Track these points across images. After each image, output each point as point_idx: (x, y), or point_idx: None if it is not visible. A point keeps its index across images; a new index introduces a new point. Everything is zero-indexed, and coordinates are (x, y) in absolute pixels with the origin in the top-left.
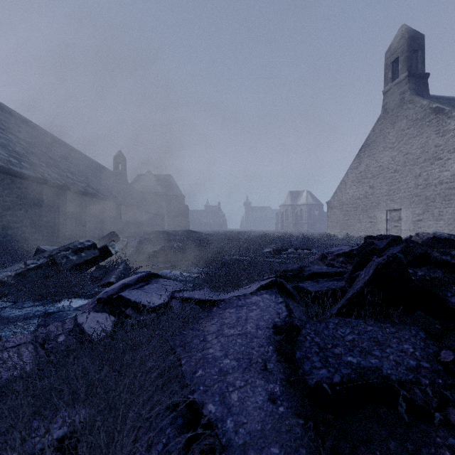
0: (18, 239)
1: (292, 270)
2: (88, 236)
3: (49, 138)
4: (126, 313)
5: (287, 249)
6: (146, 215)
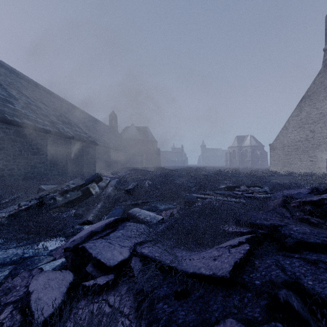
0: (41, 174)
1: (261, 225)
2: (89, 171)
3: (67, 105)
4: (86, 270)
5: (240, 186)
6: (130, 156)
